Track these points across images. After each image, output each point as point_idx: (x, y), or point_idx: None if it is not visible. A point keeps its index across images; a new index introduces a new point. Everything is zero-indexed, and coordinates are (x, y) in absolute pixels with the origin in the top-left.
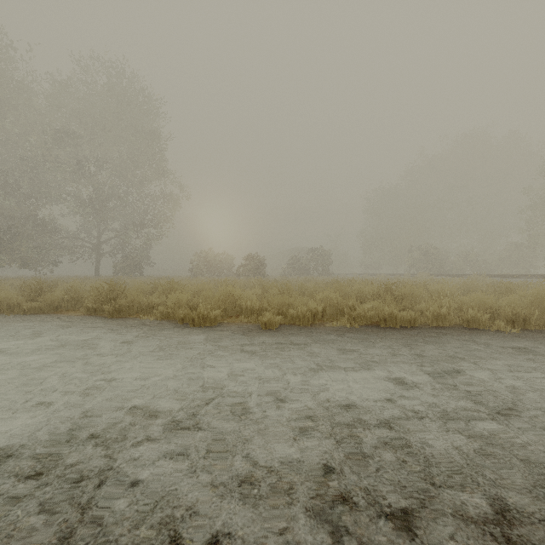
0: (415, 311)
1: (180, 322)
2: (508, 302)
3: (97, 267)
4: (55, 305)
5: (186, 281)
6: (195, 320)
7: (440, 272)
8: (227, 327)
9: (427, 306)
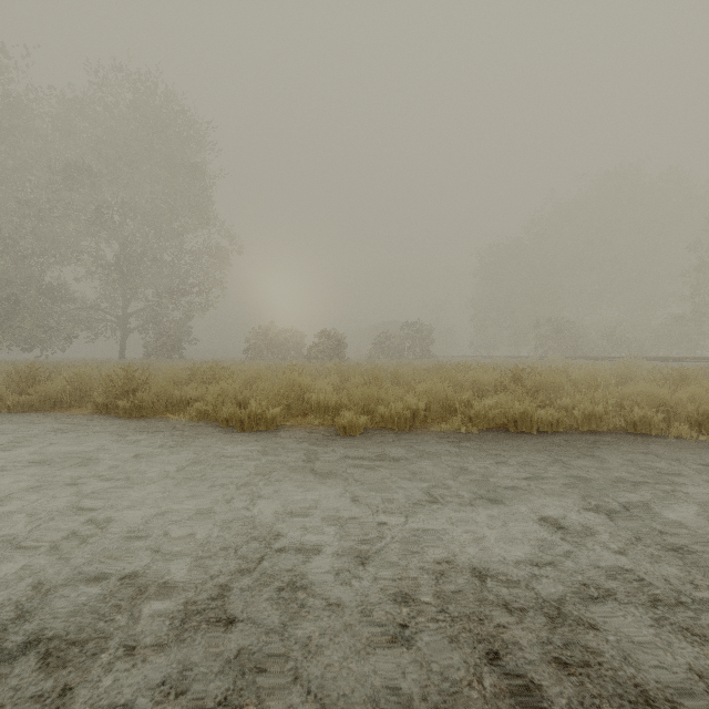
0: (555, 408)
1: (224, 424)
2: (690, 396)
3: (122, 348)
4: (52, 399)
5: (238, 366)
6: (244, 422)
7: (577, 353)
8: (290, 432)
9: (573, 401)
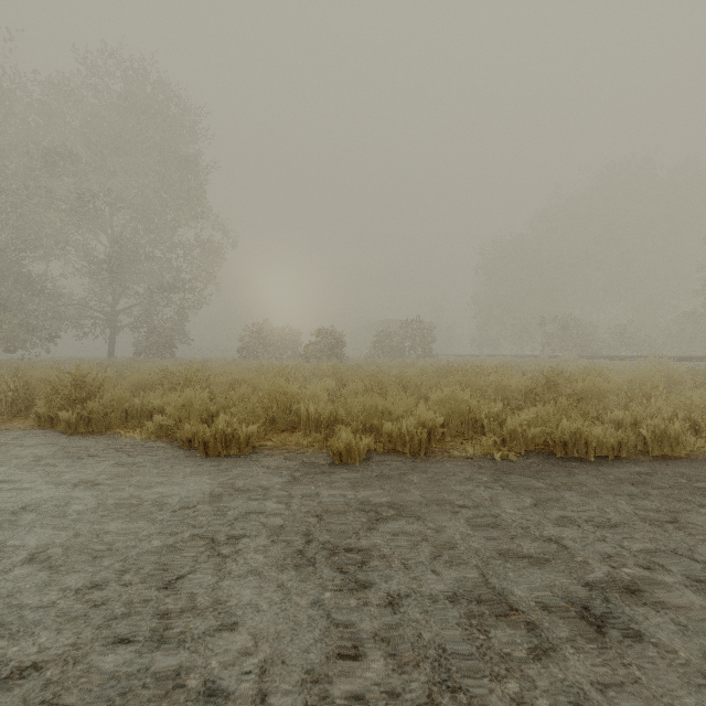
0: (604, 422)
1: (186, 446)
2: None
3: (111, 346)
4: None
5: (224, 367)
6: (209, 445)
7: (587, 352)
8: (269, 458)
9: (633, 415)
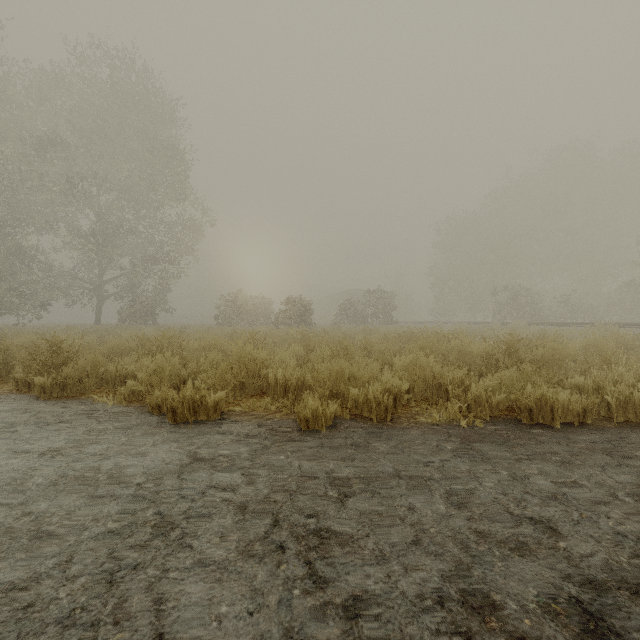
0: (565, 388)
1: (155, 411)
2: None
3: (98, 314)
4: None
5: (199, 333)
6: (177, 411)
7: (535, 319)
8: (237, 424)
9: (596, 381)
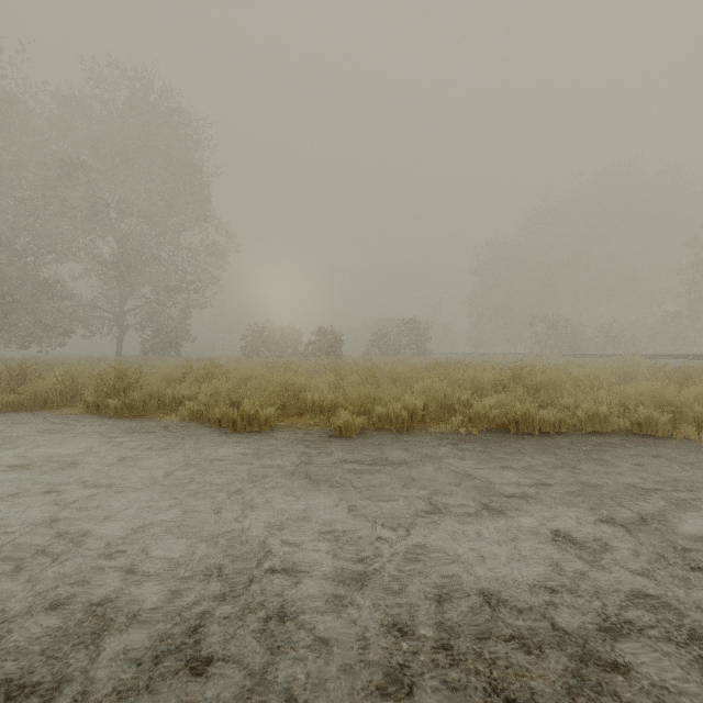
0: (556, 408)
1: (216, 425)
2: (697, 396)
3: (119, 345)
4: (43, 398)
5: (234, 364)
6: (237, 423)
7: (574, 351)
8: (284, 433)
9: (576, 401)
